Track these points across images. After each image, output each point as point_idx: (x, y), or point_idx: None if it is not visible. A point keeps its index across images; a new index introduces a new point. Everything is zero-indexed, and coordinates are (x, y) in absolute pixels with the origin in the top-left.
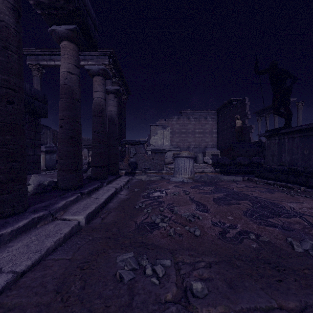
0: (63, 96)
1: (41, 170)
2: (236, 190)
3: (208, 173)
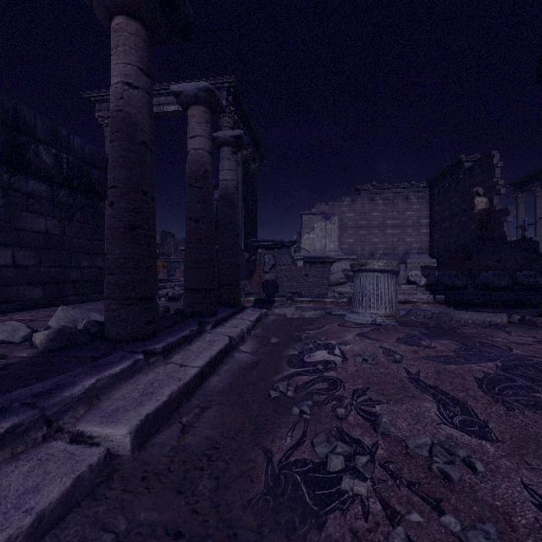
0: (115, 136)
1: None
2: (522, 352)
3: (419, 305)
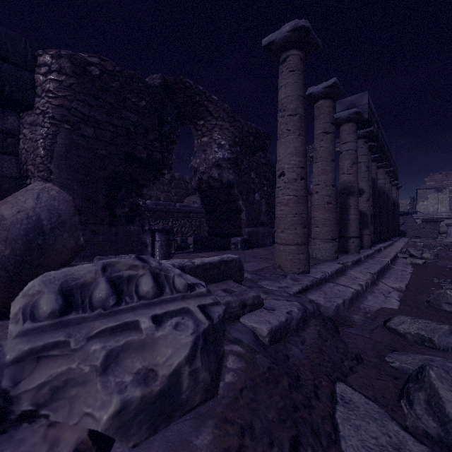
0: None
1: None
2: None
3: None
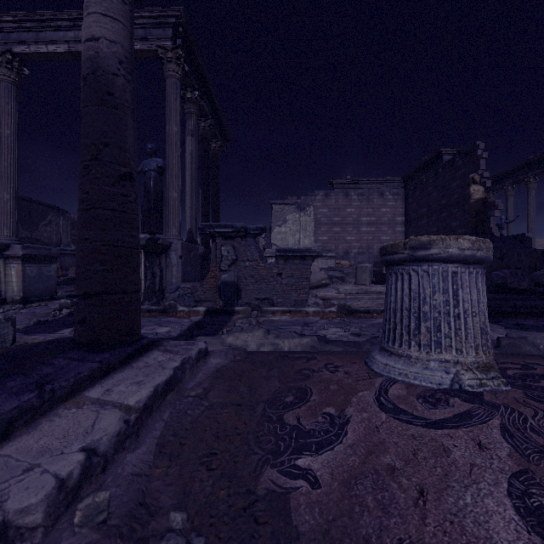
0: None
1: (10, 302)
2: None
3: None
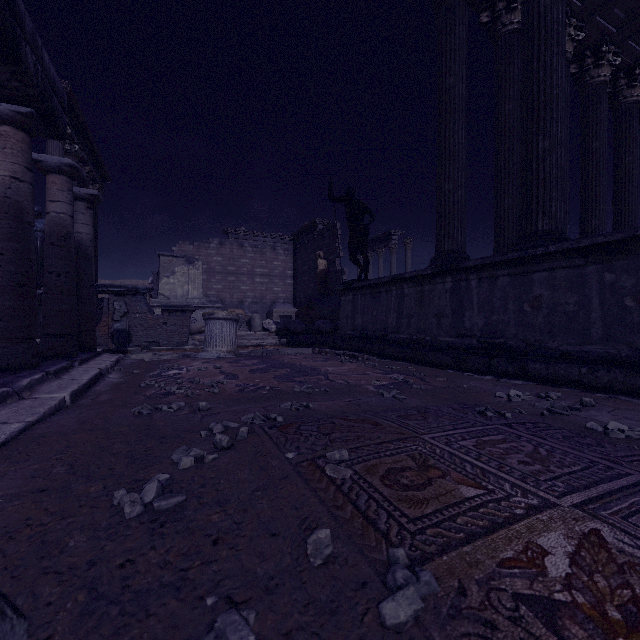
0: (4, 216)
1: None
2: (287, 361)
3: (267, 347)
